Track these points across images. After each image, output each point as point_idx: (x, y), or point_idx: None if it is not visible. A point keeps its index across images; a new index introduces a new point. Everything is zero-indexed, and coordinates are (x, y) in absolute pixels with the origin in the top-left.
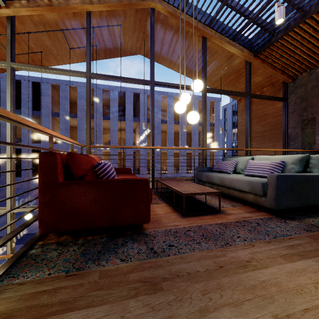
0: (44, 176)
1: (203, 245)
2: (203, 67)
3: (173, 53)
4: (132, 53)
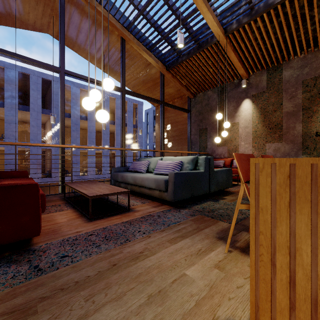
0: None
1: (102, 248)
2: (122, 68)
3: (91, 45)
4: (37, 28)
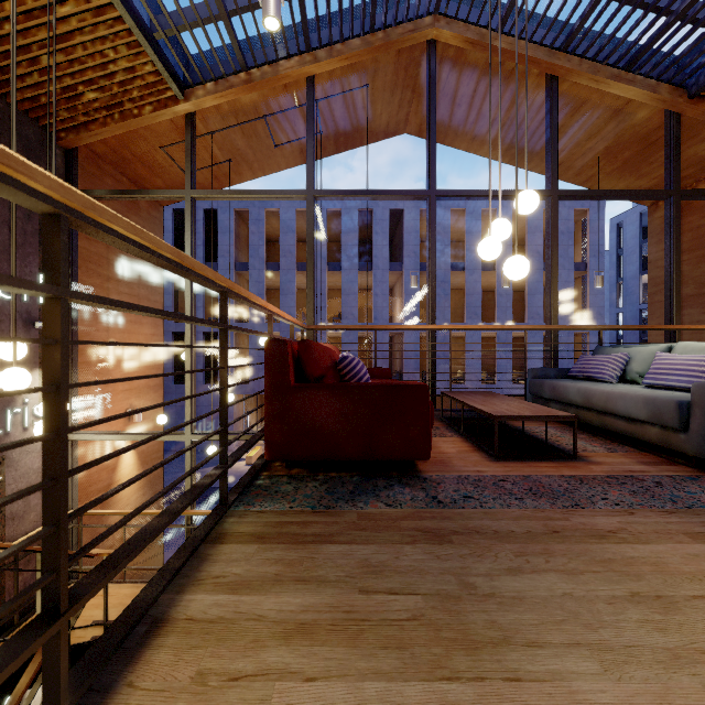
0: (271, 375)
1: (527, 503)
2: (549, 144)
3: (479, 120)
4: (390, 133)
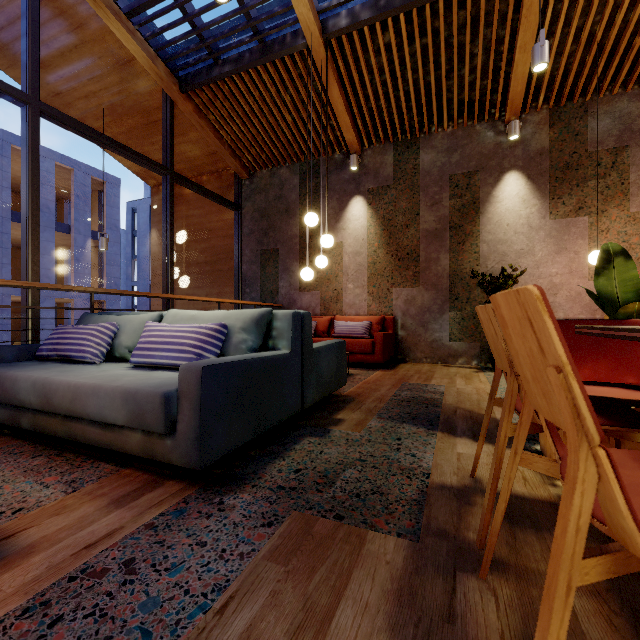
0: None
1: None
2: (27, 31)
3: None
4: None
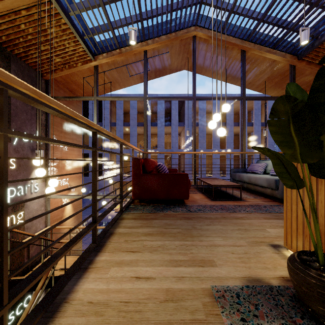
0: (135, 170)
1: (218, 211)
2: (242, 78)
3: (215, 65)
4: (178, 69)
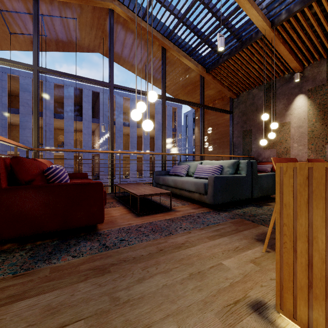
0: None
1: (150, 237)
2: (162, 76)
3: (134, 57)
4: (90, 49)
